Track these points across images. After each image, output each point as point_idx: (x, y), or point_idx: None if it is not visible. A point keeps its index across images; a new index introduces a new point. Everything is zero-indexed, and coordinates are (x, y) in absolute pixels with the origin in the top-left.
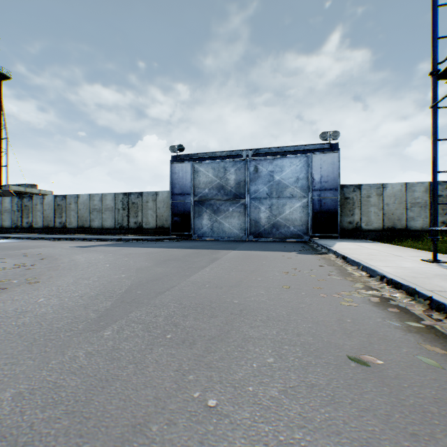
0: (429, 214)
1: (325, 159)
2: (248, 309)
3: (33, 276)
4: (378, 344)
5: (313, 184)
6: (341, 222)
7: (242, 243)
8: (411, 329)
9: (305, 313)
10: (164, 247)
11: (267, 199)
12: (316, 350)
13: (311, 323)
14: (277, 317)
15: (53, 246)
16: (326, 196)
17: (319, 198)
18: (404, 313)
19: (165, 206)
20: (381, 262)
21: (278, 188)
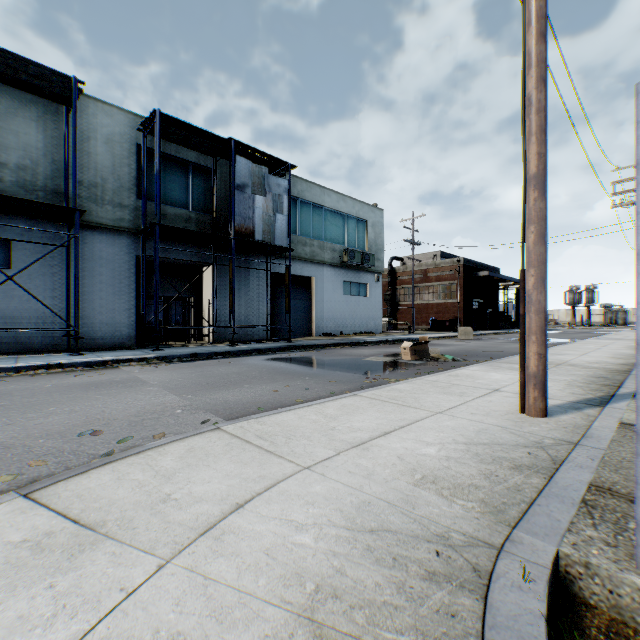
0: None
1: None
2: None
3: None
4: None
5: None
6: None
7: None
8: None
9: None
10: None
11: None
12: None
13: None
14: None
15: None
16: None
17: None
18: None
19: None
20: None
21: None
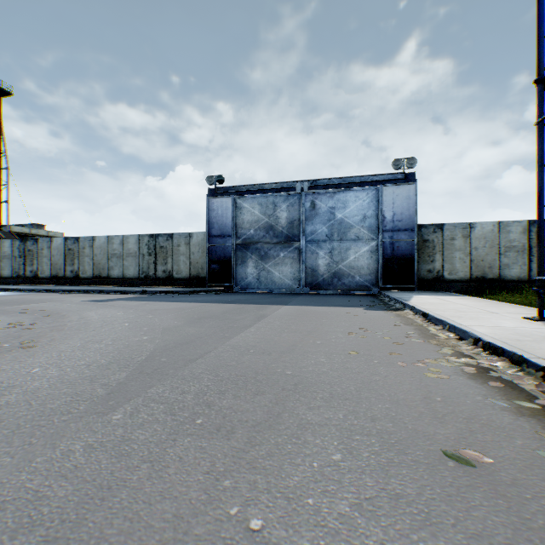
0: (528, 260)
1: (399, 192)
2: (305, 383)
3: (31, 339)
4: (481, 433)
5: (383, 224)
6: (419, 270)
7: (296, 296)
8: (523, 411)
9: (380, 388)
10: (199, 301)
11: (326, 242)
12: (399, 441)
13: (389, 402)
14: (343, 394)
15: (61, 301)
16: (400, 238)
17: (391, 241)
18: (510, 388)
19: (200, 251)
20: (473, 321)
21: (340, 229)
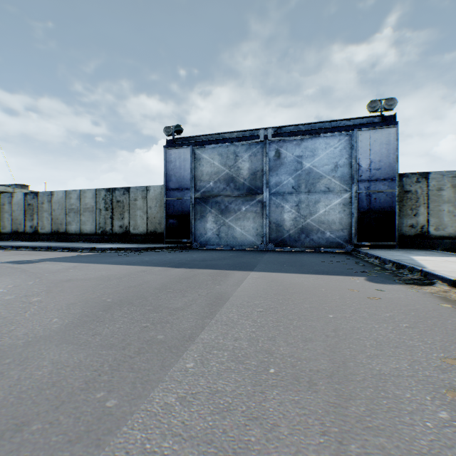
0: None
1: (376, 137)
2: None
3: None
4: None
5: (358, 173)
6: (399, 225)
7: (261, 255)
8: None
9: None
10: (143, 263)
11: (292, 194)
12: None
13: None
14: None
15: None
16: (378, 189)
17: (367, 192)
18: None
19: (157, 205)
20: None
21: (308, 180)
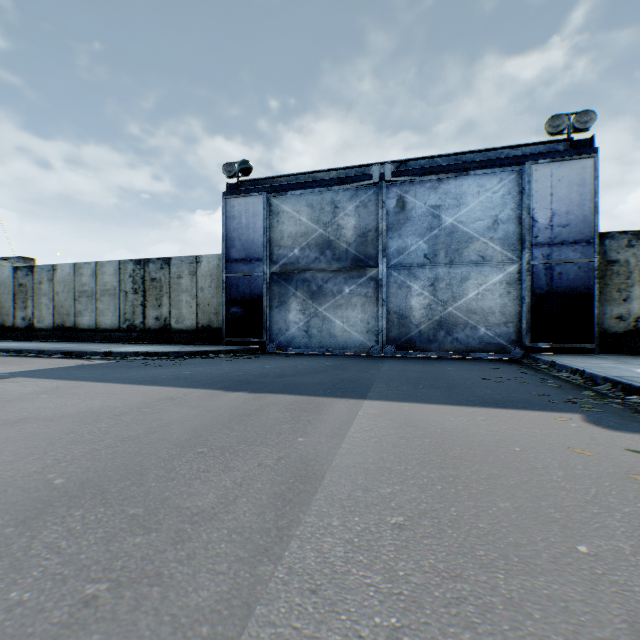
0: None
1: (562, 174)
2: None
3: None
4: None
5: (532, 232)
6: (598, 316)
7: (376, 365)
8: None
9: None
10: (176, 382)
11: (425, 267)
12: None
13: None
14: None
15: None
16: (564, 258)
17: (547, 263)
18: None
19: (213, 285)
20: None
21: (450, 244)
